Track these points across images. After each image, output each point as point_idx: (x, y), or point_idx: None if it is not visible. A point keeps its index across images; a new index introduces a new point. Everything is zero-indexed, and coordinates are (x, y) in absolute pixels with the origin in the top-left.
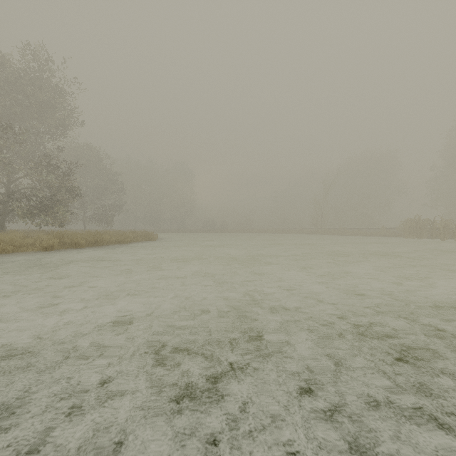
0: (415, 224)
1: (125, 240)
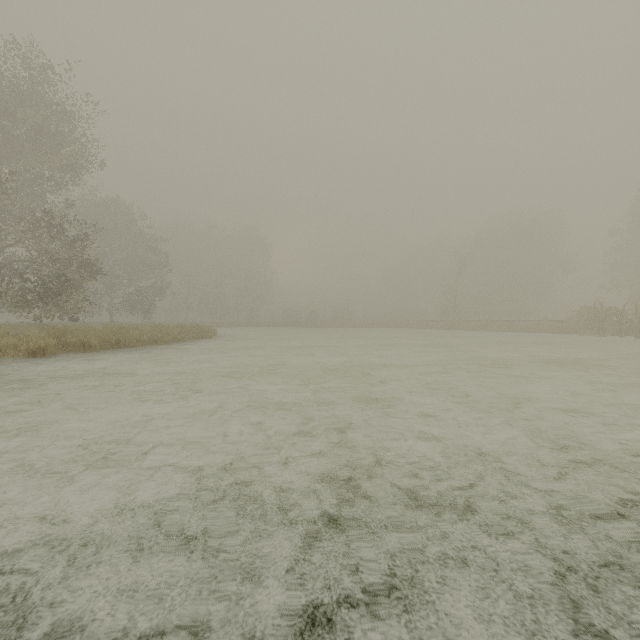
0: (594, 315)
1: (163, 339)
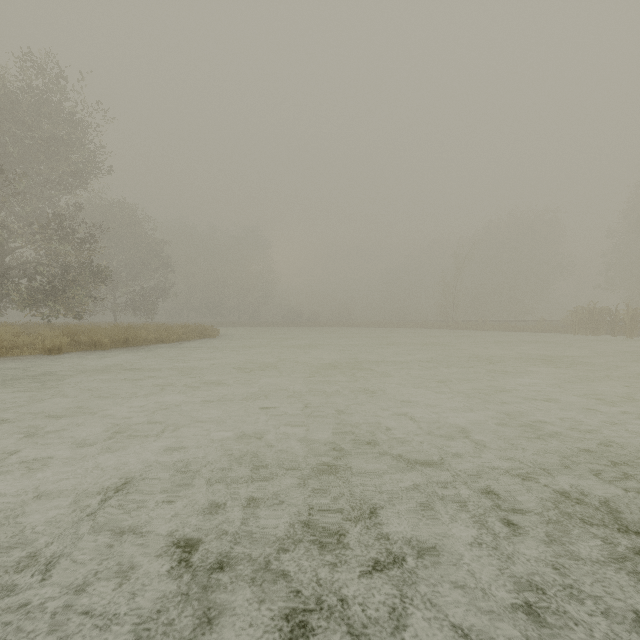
0: (588, 315)
1: (169, 338)
